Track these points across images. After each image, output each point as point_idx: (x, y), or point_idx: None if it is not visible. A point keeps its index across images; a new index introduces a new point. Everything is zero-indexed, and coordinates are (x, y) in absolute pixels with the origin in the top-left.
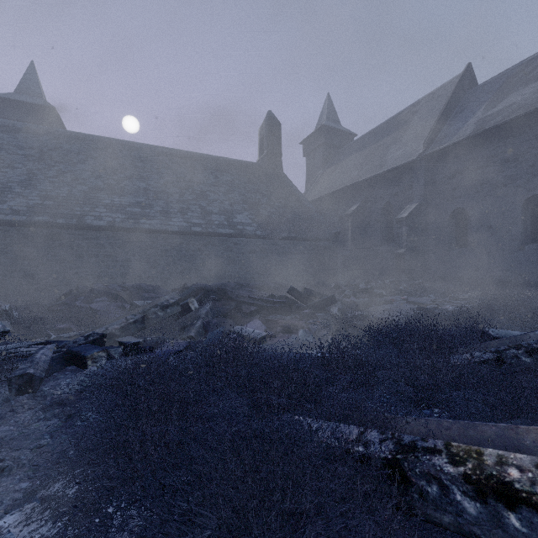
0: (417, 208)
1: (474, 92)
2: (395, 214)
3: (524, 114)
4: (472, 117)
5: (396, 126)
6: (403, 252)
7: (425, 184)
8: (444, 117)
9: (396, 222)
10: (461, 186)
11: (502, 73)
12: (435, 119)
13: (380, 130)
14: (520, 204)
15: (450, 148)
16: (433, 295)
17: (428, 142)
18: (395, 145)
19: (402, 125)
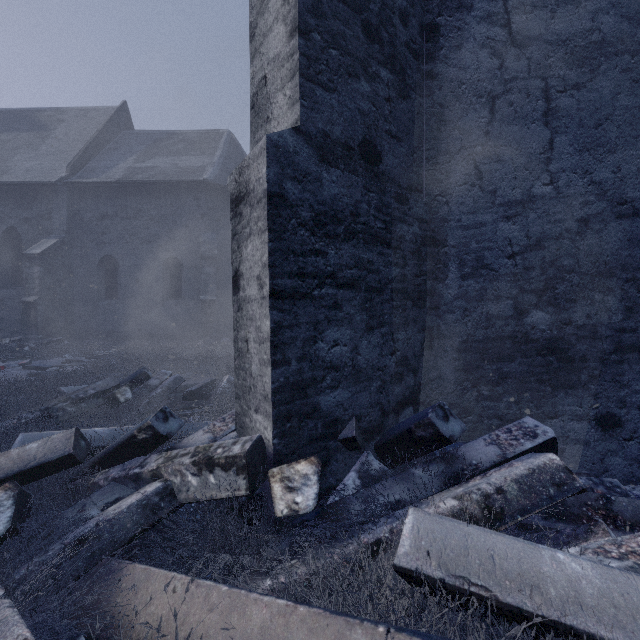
0: (57, 245)
1: (129, 135)
2: (25, 247)
3: (164, 182)
4: (124, 161)
5: (32, 125)
6: (34, 300)
7: (70, 218)
8: (95, 146)
9: (24, 258)
10: (111, 231)
11: (154, 131)
12: (85, 144)
13: (5, 118)
14: (162, 263)
15: (100, 186)
16: (70, 355)
17: (73, 167)
18: (28, 152)
19: (41, 128)
